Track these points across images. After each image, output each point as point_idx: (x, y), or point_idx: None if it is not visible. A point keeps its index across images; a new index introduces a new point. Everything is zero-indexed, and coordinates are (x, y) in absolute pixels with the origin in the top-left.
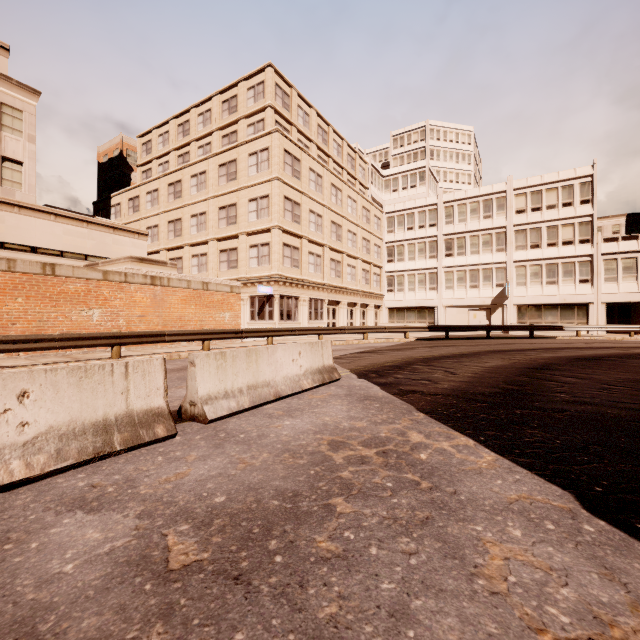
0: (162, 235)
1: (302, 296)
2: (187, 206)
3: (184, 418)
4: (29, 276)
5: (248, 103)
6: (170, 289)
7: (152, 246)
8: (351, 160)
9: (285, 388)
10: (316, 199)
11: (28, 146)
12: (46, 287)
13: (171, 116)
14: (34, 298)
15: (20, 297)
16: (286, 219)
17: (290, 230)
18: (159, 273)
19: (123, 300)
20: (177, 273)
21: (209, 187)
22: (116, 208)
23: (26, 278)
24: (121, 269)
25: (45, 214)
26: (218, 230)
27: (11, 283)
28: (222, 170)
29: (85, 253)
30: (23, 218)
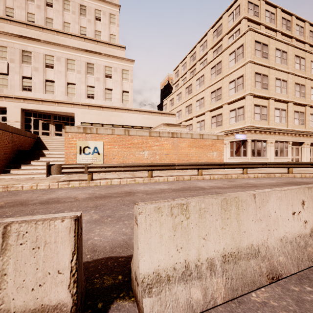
0: (183, 114)
1: (269, 139)
2: (194, 96)
3: (132, 287)
4: (119, 136)
5: (228, 24)
6: (181, 139)
7: (178, 120)
8: (312, 35)
9: (285, 260)
10: (281, 69)
11: (130, 84)
12: (126, 141)
13: (187, 54)
14: (121, 146)
15: (116, 146)
16: (256, 88)
17: (259, 95)
18: (175, 130)
19: (158, 146)
20: (185, 130)
21: (205, 82)
22: (165, 106)
23: (118, 137)
24: (157, 130)
25: (136, 111)
26: (210, 105)
27: (113, 140)
28: (212, 70)
29: (150, 126)
30: (129, 114)
